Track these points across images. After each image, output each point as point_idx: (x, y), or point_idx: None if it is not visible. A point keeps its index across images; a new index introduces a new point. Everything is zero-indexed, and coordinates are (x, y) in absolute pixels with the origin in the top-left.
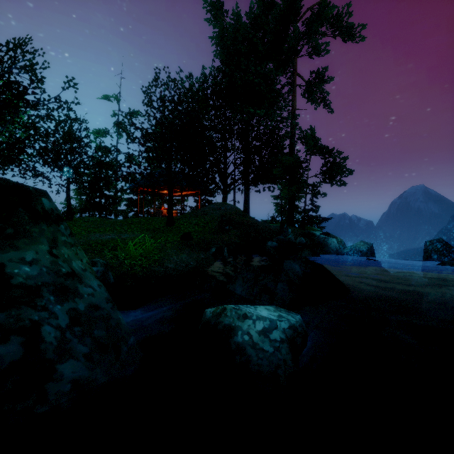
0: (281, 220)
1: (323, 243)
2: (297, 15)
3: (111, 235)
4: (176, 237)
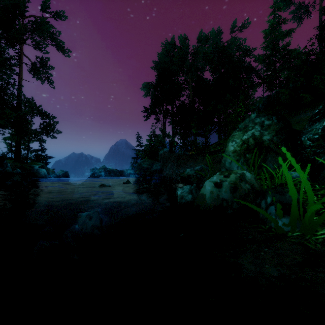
0: (12, 157)
1: (36, 172)
2: (22, 15)
3: None
4: None
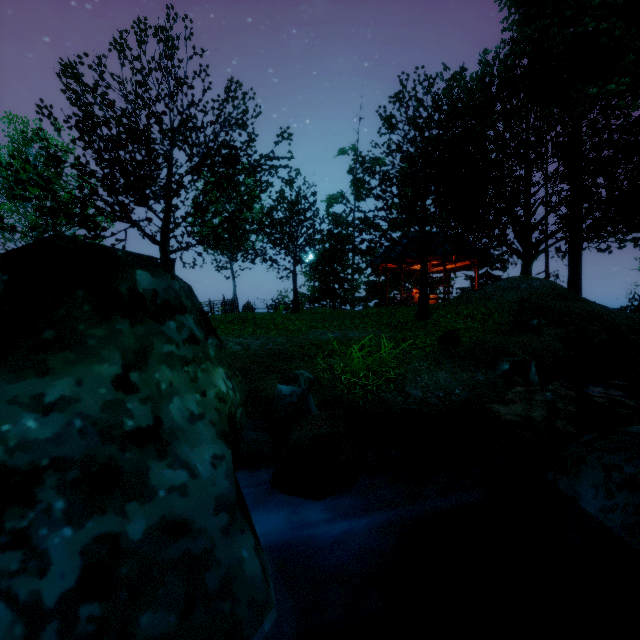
0: None
1: None
2: None
3: (335, 333)
4: (430, 340)
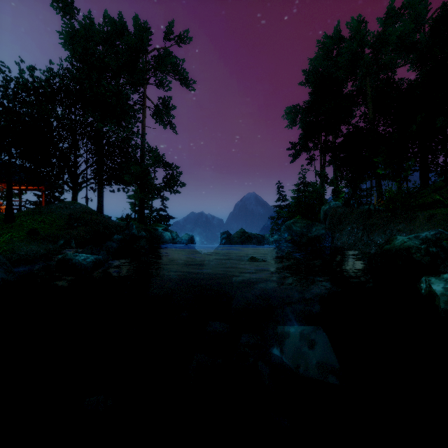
0: (135, 218)
1: (160, 236)
2: (146, 51)
3: None
4: (22, 233)
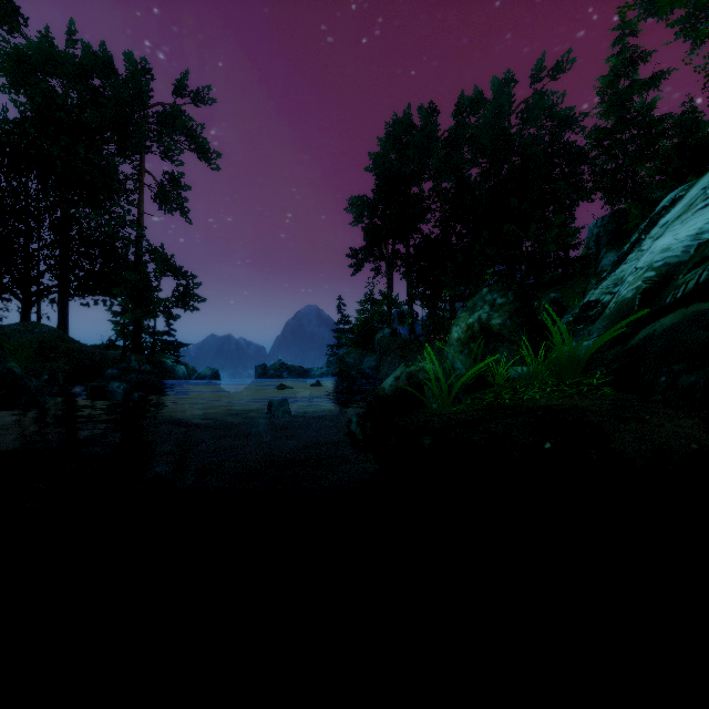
0: (124, 346)
1: (171, 371)
2: (145, 107)
3: None
4: None
